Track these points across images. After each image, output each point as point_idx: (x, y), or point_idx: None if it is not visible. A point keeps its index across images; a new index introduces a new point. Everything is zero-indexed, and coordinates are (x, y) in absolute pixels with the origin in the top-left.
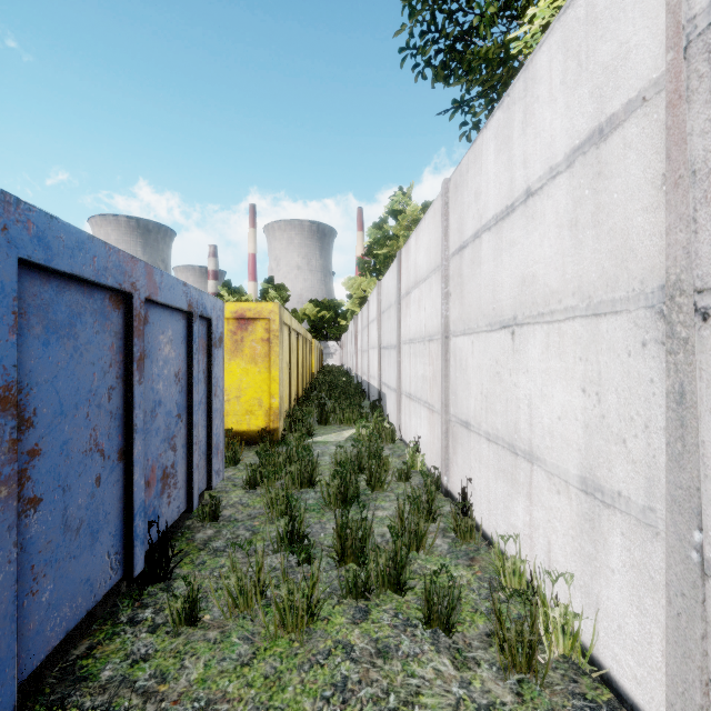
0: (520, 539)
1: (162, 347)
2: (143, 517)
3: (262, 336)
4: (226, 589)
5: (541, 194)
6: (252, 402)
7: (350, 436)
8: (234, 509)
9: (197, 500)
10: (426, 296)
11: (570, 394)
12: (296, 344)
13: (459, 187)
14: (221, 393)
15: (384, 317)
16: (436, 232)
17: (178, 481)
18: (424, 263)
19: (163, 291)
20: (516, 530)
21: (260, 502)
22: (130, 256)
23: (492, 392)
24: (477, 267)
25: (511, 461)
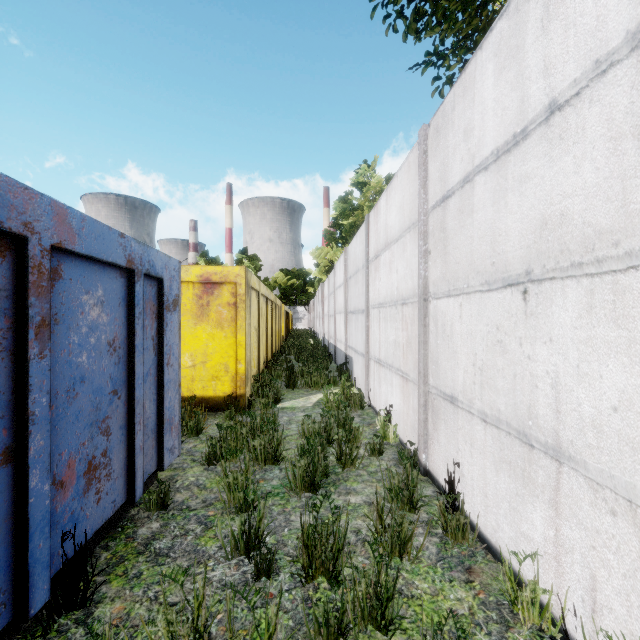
0: (538, 556)
1: (87, 309)
2: (48, 532)
3: (228, 300)
4: (149, 639)
5: (577, 103)
6: (218, 368)
7: (318, 401)
8: (189, 492)
9: (141, 488)
10: (398, 257)
11: (639, 377)
12: (265, 309)
13: (441, 130)
14: (176, 362)
15: (351, 282)
16: (410, 187)
17: (113, 470)
18: (397, 223)
19: (86, 240)
20: (530, 542)
21: (218, 483)
22: (21, 185)
23: (491, 365)
24: (467, 216)
25: (522, 453)
